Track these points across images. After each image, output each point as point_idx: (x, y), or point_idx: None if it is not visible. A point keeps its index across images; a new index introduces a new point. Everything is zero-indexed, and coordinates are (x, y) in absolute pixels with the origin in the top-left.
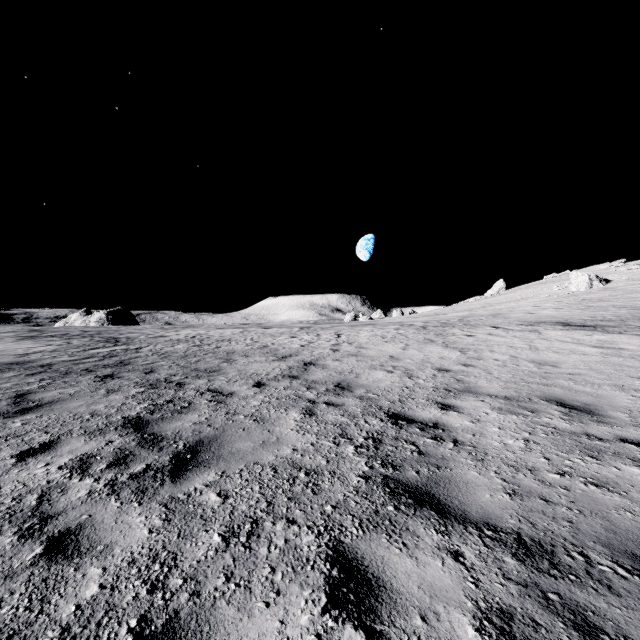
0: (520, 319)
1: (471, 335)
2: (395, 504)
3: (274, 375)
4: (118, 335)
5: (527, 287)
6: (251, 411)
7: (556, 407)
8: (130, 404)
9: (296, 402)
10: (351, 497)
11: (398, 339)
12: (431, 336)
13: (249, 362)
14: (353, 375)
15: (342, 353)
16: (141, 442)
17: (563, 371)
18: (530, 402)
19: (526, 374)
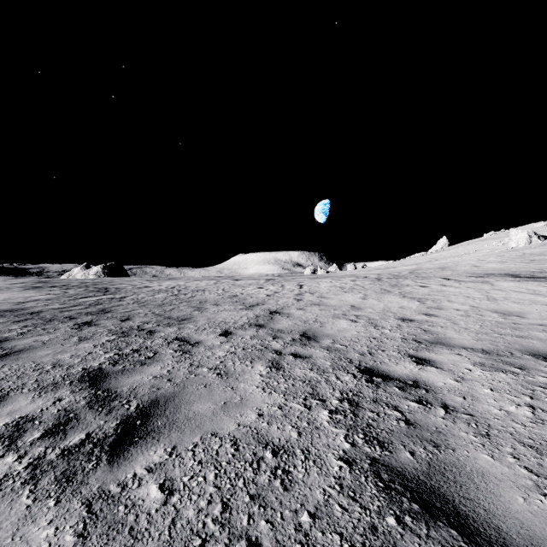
0: (468, 271)
1: (425, 286)
2: (396, 513)
3: (241, 323)
4: (109, 286)
5: (468, 244)
6: (215, 363)
7: (546, 363)
8: (96, 353)
9: (262, 353)
10: (334, 497)
11: (356, 289)
12: (387, 287)
13: (219, 310)
14: (318, 324)
15: (305, 302)
16: (91, 401)
17: (532, 322)
18: (513, 357)
19: (494, 325)
